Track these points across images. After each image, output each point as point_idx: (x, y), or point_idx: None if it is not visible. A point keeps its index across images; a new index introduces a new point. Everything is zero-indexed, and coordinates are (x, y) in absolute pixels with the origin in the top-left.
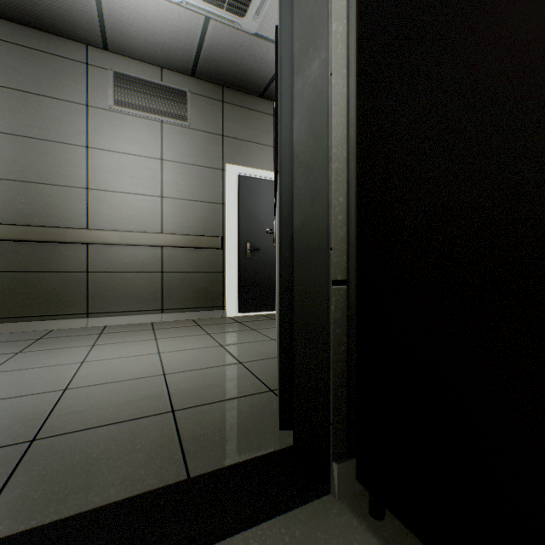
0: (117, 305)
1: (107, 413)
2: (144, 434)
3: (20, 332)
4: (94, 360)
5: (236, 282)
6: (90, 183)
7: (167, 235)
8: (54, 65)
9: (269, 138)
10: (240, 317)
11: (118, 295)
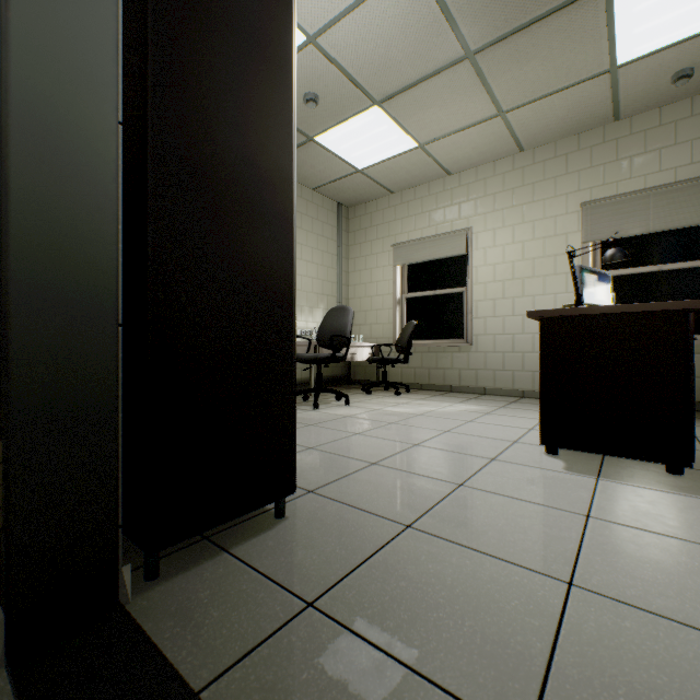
0: None
1: None
2: None
3: None
4: None
5: None
6: None
7: None
8: None
9: None
10: None
11: None
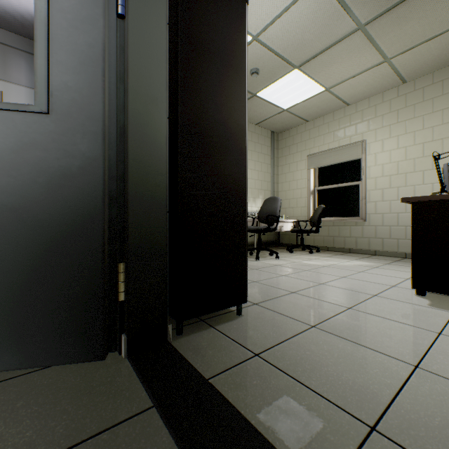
0: None
1: None
2: None
3: None
4: None
5: None
6: None
7: None
8: None
9: None
10: None
11: None
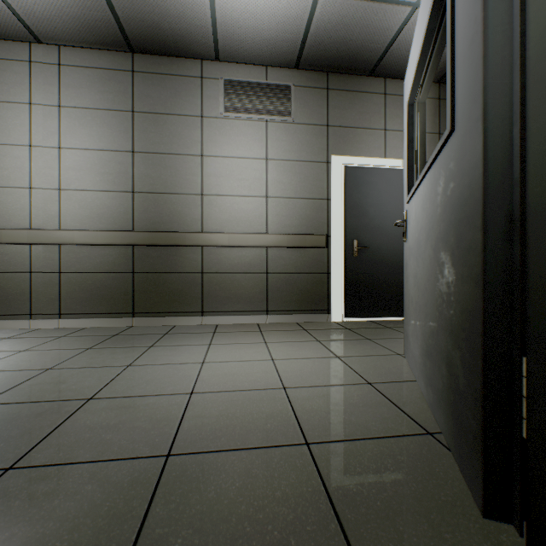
0: (226, 305)
1: (235, 432)
2: (281, 474)
3: (151, 326)
4: (212, 361)
5: (341, 284)
6: (204, 189)
7: (271, 235)
8: (176, 84)
9: (379, 120)
10: (347, 322)
11: (228, 295)
